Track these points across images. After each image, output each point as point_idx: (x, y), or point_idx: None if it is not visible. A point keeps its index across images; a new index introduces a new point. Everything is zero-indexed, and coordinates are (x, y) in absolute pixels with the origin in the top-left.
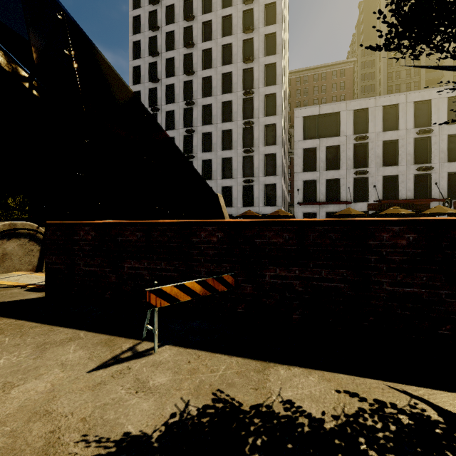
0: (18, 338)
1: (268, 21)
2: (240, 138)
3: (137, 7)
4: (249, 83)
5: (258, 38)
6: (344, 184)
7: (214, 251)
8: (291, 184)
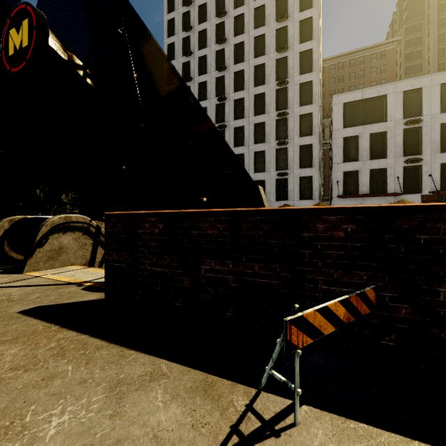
0: (83, 368)
1: (303, 6)
2: (273, 130)
3: (172, 11)
4: (282, 72)
5: (293, 25)
6: (392, 174)
7: (340, 252)
8: (324, 177)
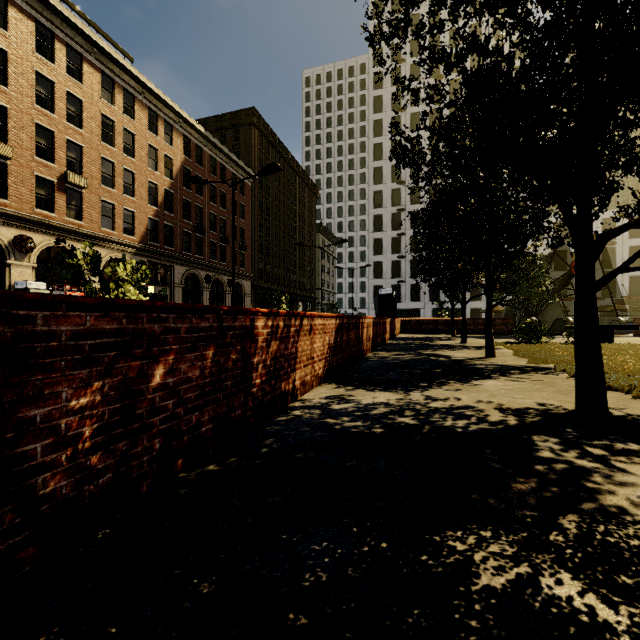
0: None
1: None
2: None
3: (377, 111)
4: None
5: None
6: None
7: None
8: None
